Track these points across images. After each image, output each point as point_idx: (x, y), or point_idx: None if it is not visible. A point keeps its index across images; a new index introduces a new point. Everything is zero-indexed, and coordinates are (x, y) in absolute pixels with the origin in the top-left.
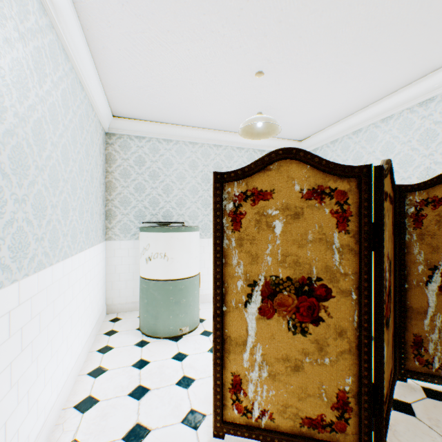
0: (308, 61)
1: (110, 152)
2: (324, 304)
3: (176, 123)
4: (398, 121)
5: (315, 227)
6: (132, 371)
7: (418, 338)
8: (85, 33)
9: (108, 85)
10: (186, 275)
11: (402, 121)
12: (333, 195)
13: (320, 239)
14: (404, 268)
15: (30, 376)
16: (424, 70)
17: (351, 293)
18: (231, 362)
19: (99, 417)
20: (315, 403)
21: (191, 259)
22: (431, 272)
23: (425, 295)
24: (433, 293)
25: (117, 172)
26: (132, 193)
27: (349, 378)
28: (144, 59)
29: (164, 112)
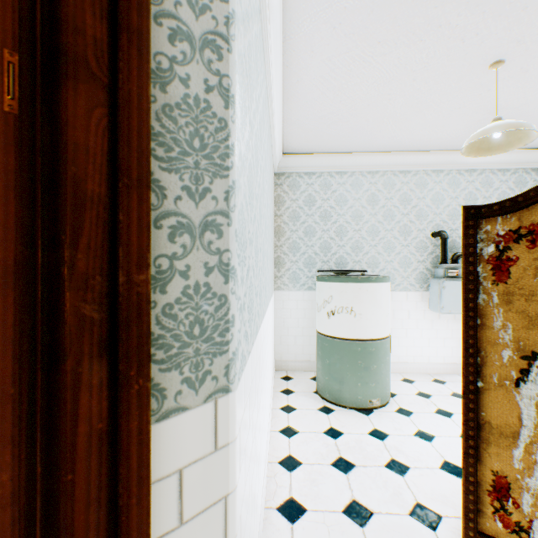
0: None
1: (278, 194)
2: None
3: (352, 150)
4: None
5: None
6: (326, 439)
7: None
8: (283, 71)
9: (288, 121)
10: (377, 335)
11: None
12: None
13: None
14: None
15: (261, 421)
16: None
17: None
18: (491, 457)
19: (307, 480)
20: None
21: (382, 316)
22: None
23: None
24: None
25: (285, 215)
26: (301, 238)
27: None
28: (338, 82)
29: (342, 140)
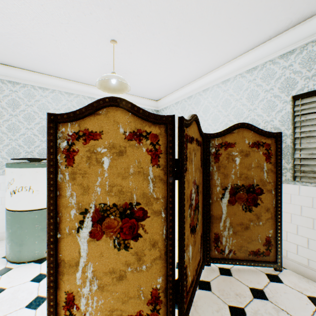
0: (149, 38)
1: None
2: (142, 223)
3: (51, 74)
4: (212, 92)
5: (136, 162)
6: None
7: (217, 235)
8: None
9: None
10: None
11: (214, 93)
12: (148, 137)
13: (139, 172)
14: (209, 190)
15: None
16: (223, 60)
17: (162, 213)
18: (65, 283)
19: None
20: (135, 303)
21: None
22: (224, 191)
23: (221, 207)
24: (225, 204)
25: None
26: (5, 132)
27: (160, 278)
28: None
29: (36, 62)
